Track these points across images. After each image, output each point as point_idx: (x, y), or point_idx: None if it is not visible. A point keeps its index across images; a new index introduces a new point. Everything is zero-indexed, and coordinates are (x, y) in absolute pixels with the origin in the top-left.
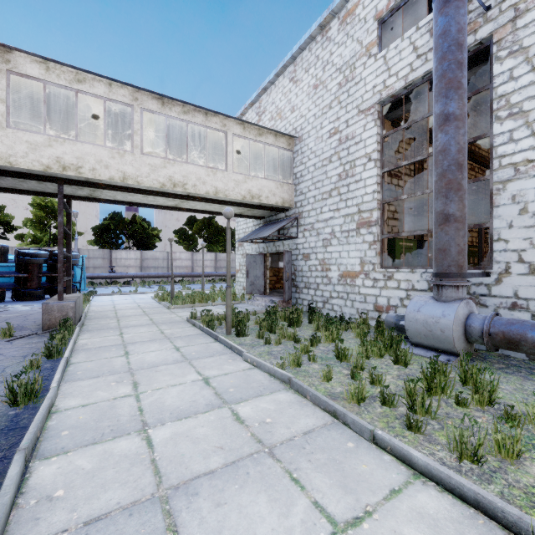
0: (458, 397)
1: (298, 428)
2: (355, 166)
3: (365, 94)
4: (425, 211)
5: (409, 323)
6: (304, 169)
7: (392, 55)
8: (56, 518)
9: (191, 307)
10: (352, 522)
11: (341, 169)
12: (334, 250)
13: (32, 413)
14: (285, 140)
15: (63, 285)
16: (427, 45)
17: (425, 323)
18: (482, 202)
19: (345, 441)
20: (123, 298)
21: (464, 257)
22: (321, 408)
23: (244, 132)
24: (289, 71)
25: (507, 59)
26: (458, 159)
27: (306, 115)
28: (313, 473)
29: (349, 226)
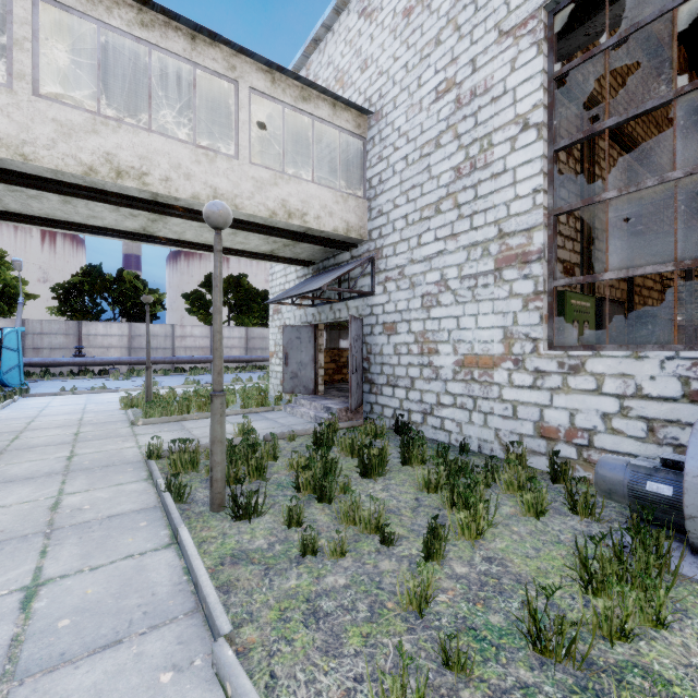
0: None
1: None
2: (492, 146)
3: None
4: (596, 248)
5: None
6: (386, 168)
7: None
8: None
9: (179, 420)
10: None
11: (460, 156)
12: (446, 314)
13: None
14: (351, 118)
15: None
16: None
17: None
18: (694, 234)
19: None
20: (71, 400)
21: None
22: None
23: (273, 88)
24: None
25: None
26: None
27: (389, 70)
28: None
29: (477, 267)
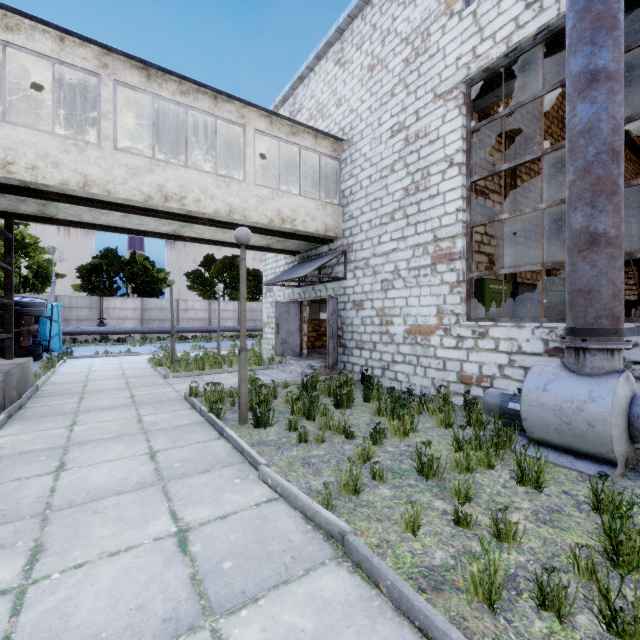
0: None
1: None
2: (429, 175)
3: (445, 71)
4: (519, 243)
5: (528, 409)
6: (355, 183)
7: (486, 9)
8: None
9: (198, 375)
10: None
11: (408, 180)
12: (398, 295)
13: None
14: (329, 144)
15: None
16: None
17: (559, 409)
18: None
19: None
20: (107, 361)
21: (621, 302)
22: (414, 625)
23: (271, 128)
24: (334, 51)
25: None
26: (613, 143)
27: (358, 109)
28: None
29: (419, 262)
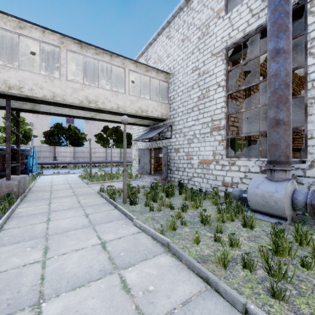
0: (303, 260)
1: (176, 297)
2: (209, 91)
3: (216, 43)
4: (252, 121)
5: (250, 196)
6: (175, 94)
7: (234, 16)
8: None
9: (102, 183)
10: None
11: (200, 93)
12: (195, 146)
13: None
14: (163, 75)
15: (10, 169)
16: (259, 7)
17: (263, 196)
18: None
19: (220, 314)
20: (59, 176)
21: (290, 149)
22: (195, 272)
23: (136, 69)
24: (166, 31)
25: None
26: (286, 80)
27: (177, 59)
28: None
29: (205, 130)
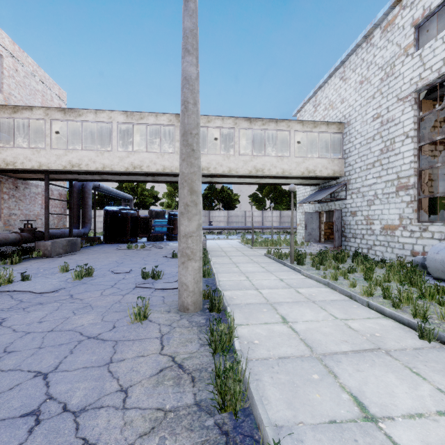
0: (440, 300)
1: (328, 298)
2: (395, 143)
3: (403, 86)
4: None
5: (429, 262)
6: (352, 146)
7: (427, 53)
8: (237, 301)
9: (265, 248)
10: (344, 319)
11: (382, 145)
12: (377, 208)
13: (211, 280)
14: (335, 126)
15: None
16: None
17: (442, 262)
18: None
19: (352, 305)
20: (221, 241)
21: None
22: (344, 295)
23: (303, 128)
24: (339, 72)
25: None
26: None
27: (353, 105)
28: (332, 309)
29: (389, 190)
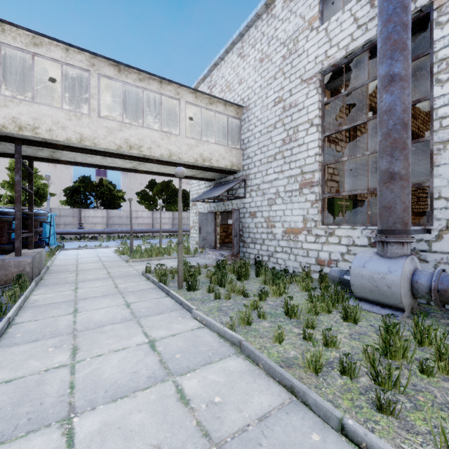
0: (422, 364)
1: (251, 411)
2: (298, 131)
3: (308, 65)
4: (359, 174)
5: (354, 279)
6: (251, 135)
7: (333, 27)
8: None
9: (148, 260)
10: None
11: (285, 134)
12: (279, 208)
13: None
14: (234, 109)
15: (20, 241)
16: (367, 15)
17: (371, 278)
18: None
19: (309, 432)
20: (87, 251)
21: (409, 214)
22: (276, 380)
23: (196, 100)
24: (237, 47)
25: (448, 24)
26: (403, 118)
27: (252, 87)
28: None
29: (292, 187)
